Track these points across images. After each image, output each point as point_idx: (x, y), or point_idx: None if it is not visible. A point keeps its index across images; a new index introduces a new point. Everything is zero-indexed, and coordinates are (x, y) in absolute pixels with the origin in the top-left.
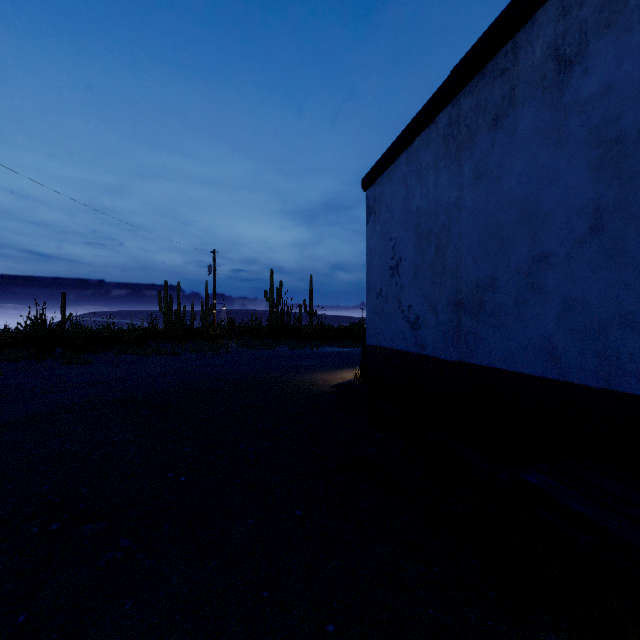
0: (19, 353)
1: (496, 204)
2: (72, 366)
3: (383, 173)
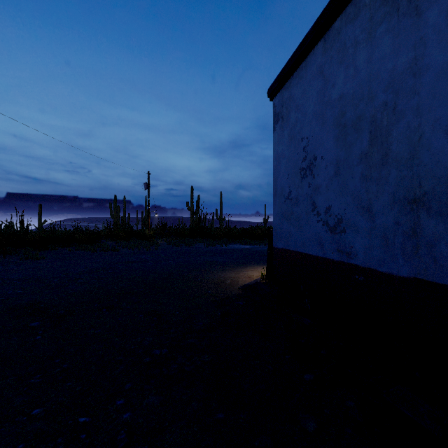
0: None
1: None
2: (27, 261)
3: (292, 75)
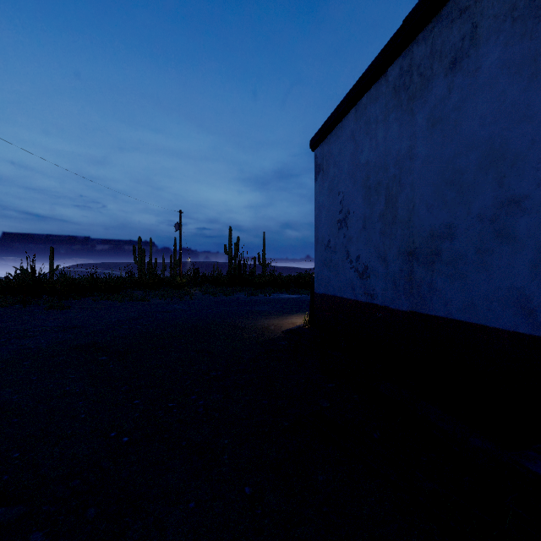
0: (8, 299)
1: (454, 150)
2: (52, 311)
3: (331, 132)
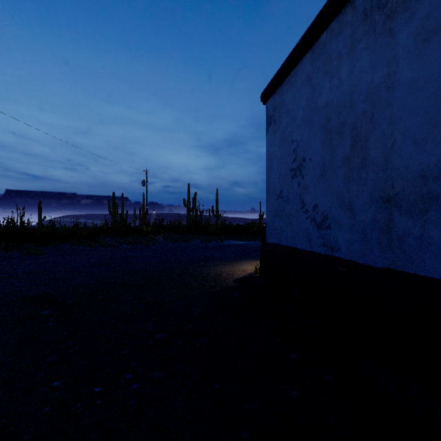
0: None
1: None
2: (30, 256)
3: (283, 81)
